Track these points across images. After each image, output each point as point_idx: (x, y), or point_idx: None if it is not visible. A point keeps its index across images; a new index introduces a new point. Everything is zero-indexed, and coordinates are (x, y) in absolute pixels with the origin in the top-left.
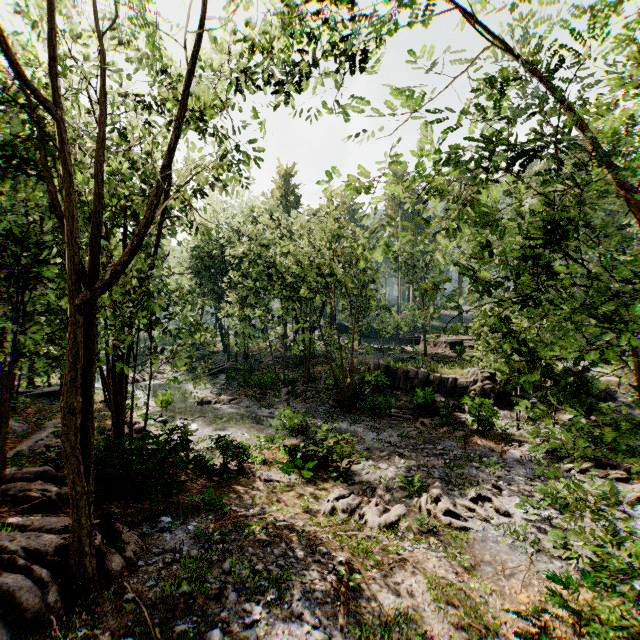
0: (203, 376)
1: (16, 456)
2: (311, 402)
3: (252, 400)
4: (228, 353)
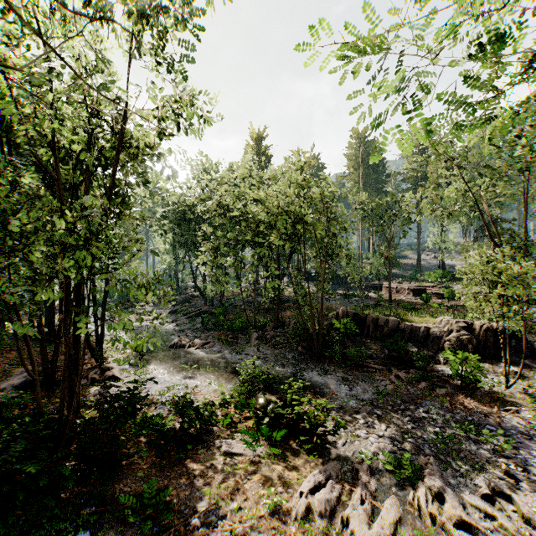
0: (183, 318)
1: None
2: (280, 348)
3: (224, 344)
4: (205, 298)
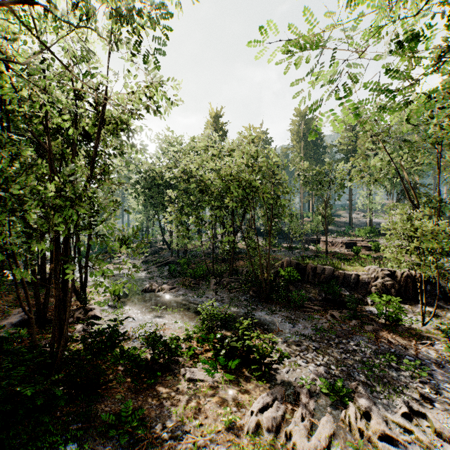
0: (153, 267)
1: None
2: (234, 292)
3: (187, 289)
4: (172, 250)
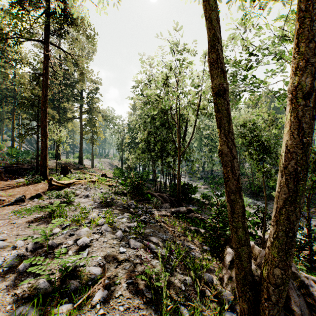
0: (194, 179)
1: (154, 190)
2: None
3: (214, 189)
4: (204, 171)
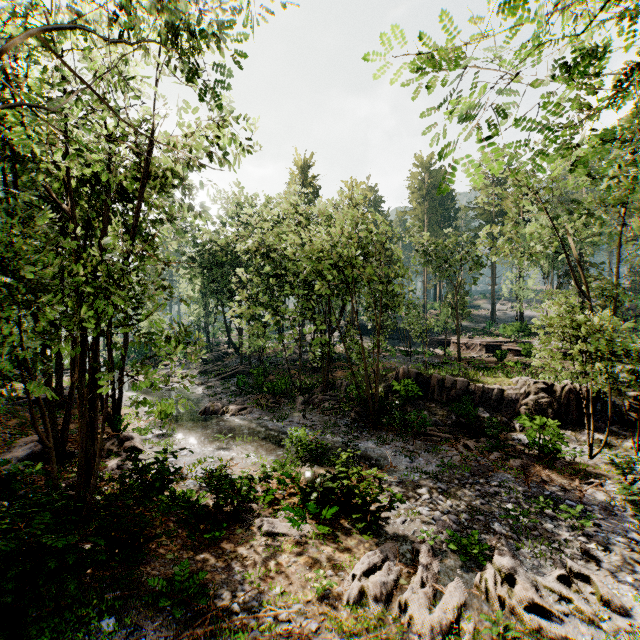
0: (214, 380)
1: None
2: (330, 414)
3: (264, 410)
4: (241, 355)
